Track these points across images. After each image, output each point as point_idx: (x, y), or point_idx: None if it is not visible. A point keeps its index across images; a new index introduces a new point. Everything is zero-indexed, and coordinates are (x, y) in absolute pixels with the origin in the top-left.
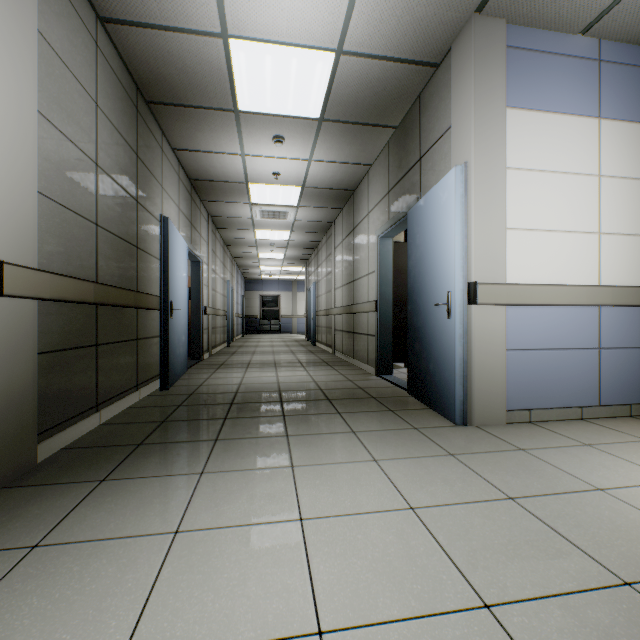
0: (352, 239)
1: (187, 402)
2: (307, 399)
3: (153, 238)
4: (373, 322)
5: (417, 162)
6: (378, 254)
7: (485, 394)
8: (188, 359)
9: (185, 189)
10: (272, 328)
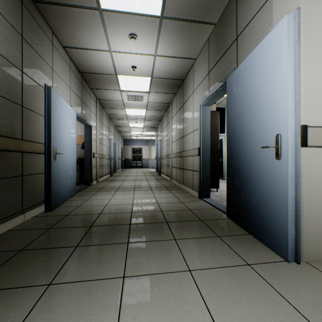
0: (182, 111)
1: (57, 224)
2: (150, 221)
3: (42, 103)
4: (197, 162)
5: (234, 41)
6: (200, 117)
7: (313, 231)
8: (83, 184)
9: (76, 78)
10: (138, 165)
